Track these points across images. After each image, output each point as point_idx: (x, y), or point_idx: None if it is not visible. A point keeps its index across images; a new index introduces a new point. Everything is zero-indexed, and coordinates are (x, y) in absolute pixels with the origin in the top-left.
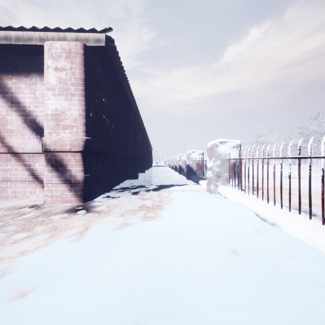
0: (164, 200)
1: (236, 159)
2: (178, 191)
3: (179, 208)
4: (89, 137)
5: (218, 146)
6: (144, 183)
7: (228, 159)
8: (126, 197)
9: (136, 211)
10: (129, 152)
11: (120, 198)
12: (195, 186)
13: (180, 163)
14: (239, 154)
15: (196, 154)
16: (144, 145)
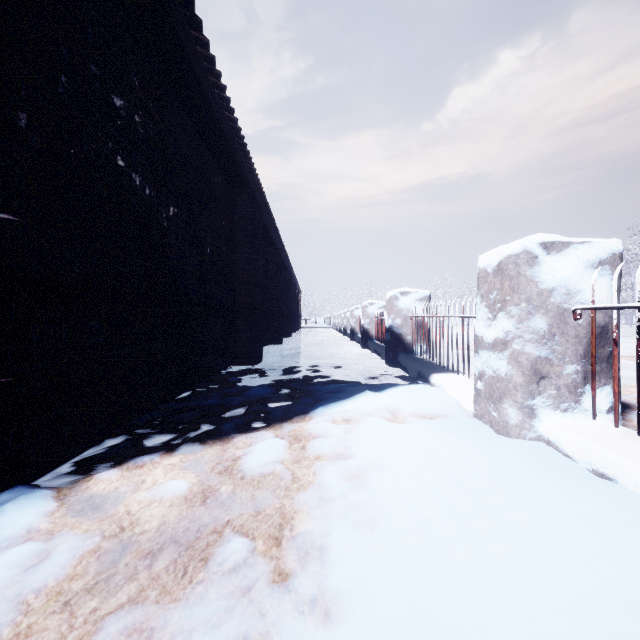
0: (333, 487)
1: (611, 311)
2: (377, 417)
3: (440, 635)
4: (1, 211)
5: (538, 260)
6: (274, 379)
7: (585, 309)
8: (190, 452)
9: (160, 639)
10: (236, 293)
11: (157, 463)
12: (427, 396)
13: (365, 323)
14: (618, 292)
15: (411, 299)
16: (280, 280)
